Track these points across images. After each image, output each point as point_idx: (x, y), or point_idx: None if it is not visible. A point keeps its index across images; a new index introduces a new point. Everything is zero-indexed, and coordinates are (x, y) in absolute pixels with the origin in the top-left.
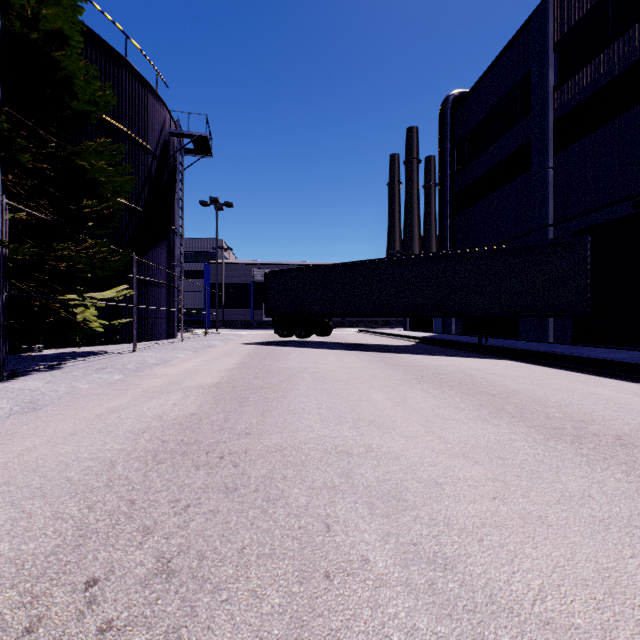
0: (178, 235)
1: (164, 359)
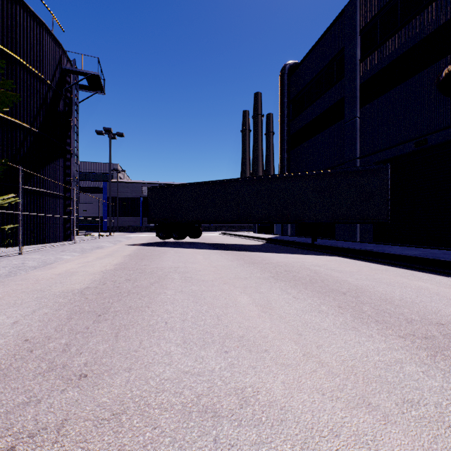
0: (73, 155)
1: (46, 261)
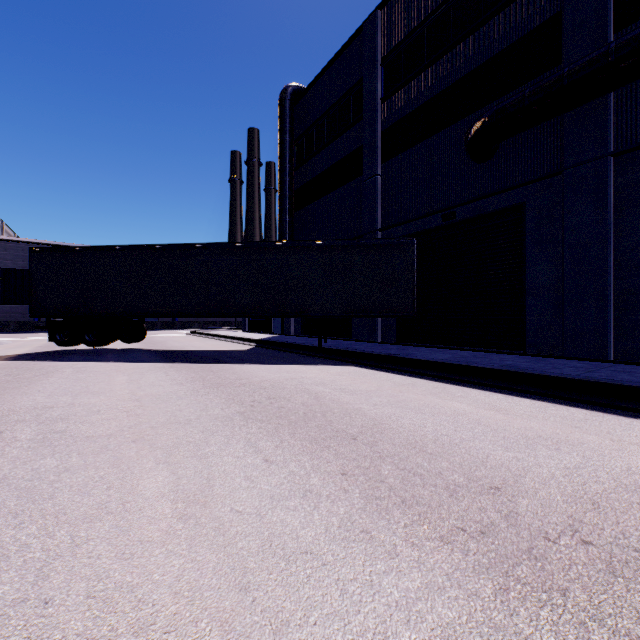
0: None
1: None
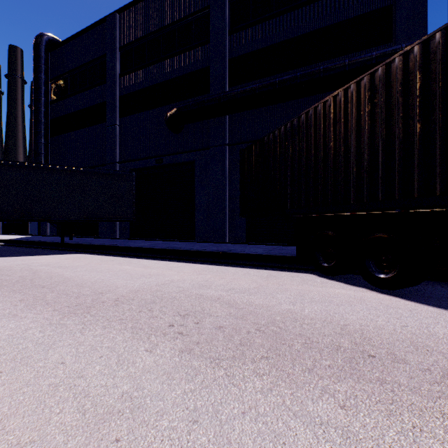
0: None
1: None
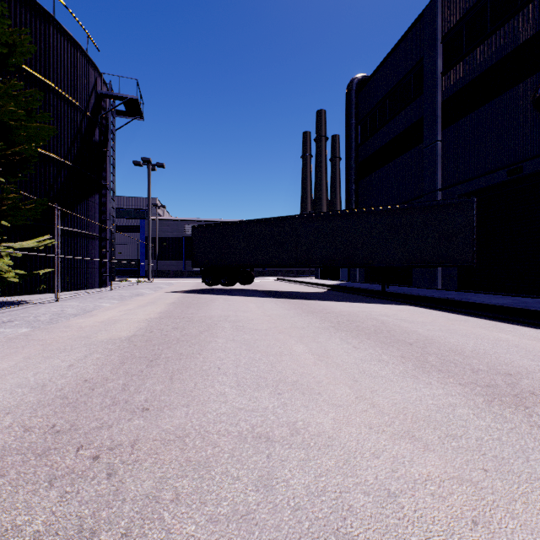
0: (109, 190)
1: (85, 309)
